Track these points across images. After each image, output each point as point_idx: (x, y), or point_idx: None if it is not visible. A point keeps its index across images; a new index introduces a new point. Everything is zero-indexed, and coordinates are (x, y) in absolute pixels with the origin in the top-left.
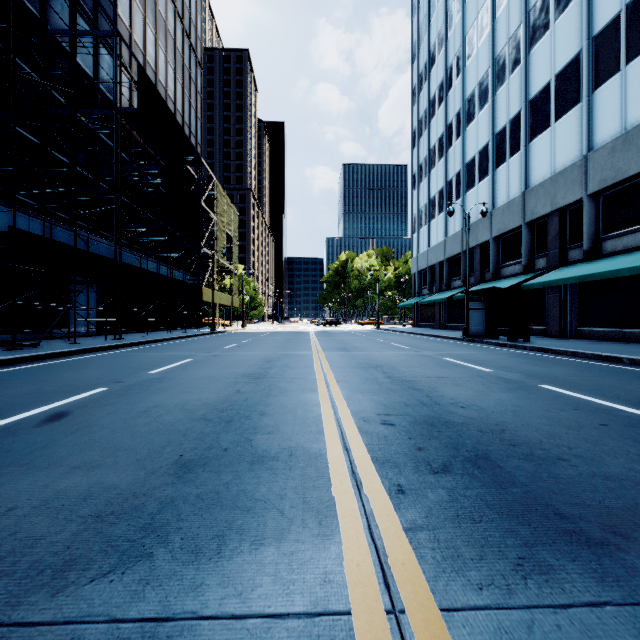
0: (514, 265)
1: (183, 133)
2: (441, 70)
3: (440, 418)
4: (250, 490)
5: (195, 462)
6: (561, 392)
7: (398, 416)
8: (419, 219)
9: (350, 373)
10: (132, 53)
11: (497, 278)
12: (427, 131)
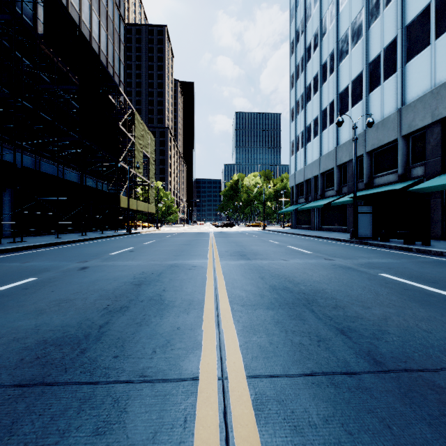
0: (388, 175)
1: (99, 61)
2: (316, 22)
3: None
4: None
5: None
6: None
7: None
8: (296, 144)
9: (274, 335)
10: None
11: (370, 187)
12: (303, 73)
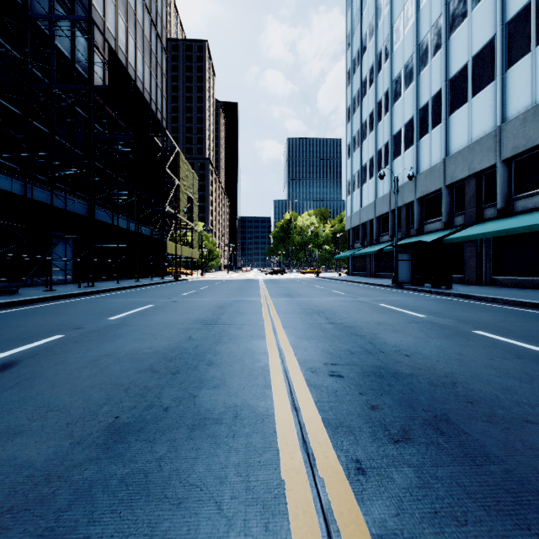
0: (435, 222)
1: (149, 108)
2: (372, 55)
3: (387, 368)
4: (185, 469)
5: (130, 427)
6: (497, 338)
7: (345, 366)
8: (353, 183)
9: (295, 319)
10: (103, 36)
11: (421, 233)
12: (359, 108)
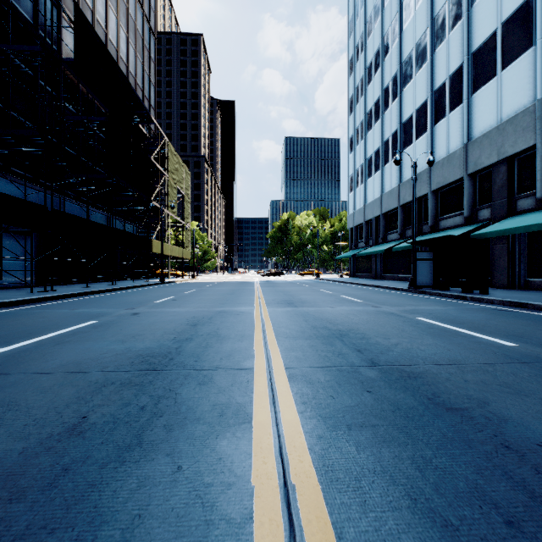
0: (454, 217)
1: (130, 87)
2: (377, 39)
3: None
4: None
5: None
6: None
7: None
8: (355, 178)
9: (307, 352)
10: None
11: (436, 230)
12: (363, 97)
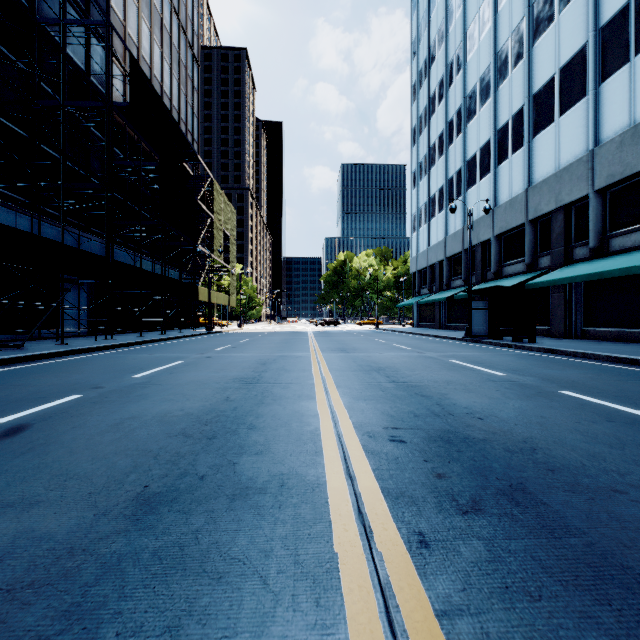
0: (517, 264)
1: (178, 128)
2: (441, 66)
3: (457, 433)
4: (225, 542)
5: (161, 497)
6: (585, 399)
7: (408, 430)
8: (419, 218)
9: (351, 377)
10: (124, 44)
11: (499, 277)
12: (427, 128)
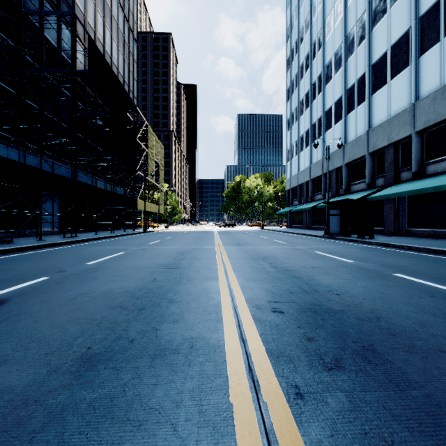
0: (360, 183)
1: (123, 88)
2: (307, 45)
3: (321, 305)
4: (146, 394)
5: (100, 356)
6: (413, 280)
7: (285, 303)
8: (291, 151)
9: (244, 263)
10: (84, 28)
11: (348, 193)
12: (297, 89)
